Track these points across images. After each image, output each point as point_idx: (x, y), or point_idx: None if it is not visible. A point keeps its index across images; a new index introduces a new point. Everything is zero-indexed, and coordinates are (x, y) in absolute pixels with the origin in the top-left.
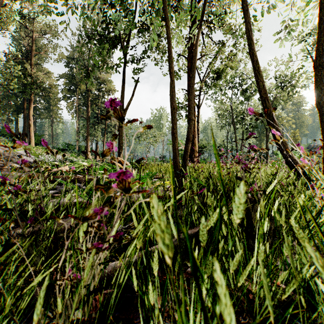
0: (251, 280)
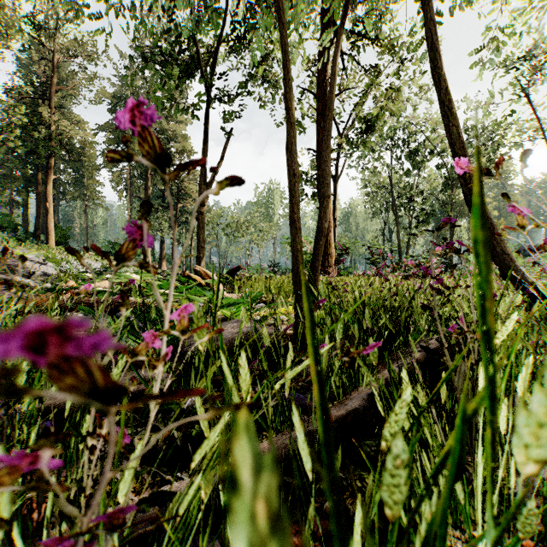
0: None
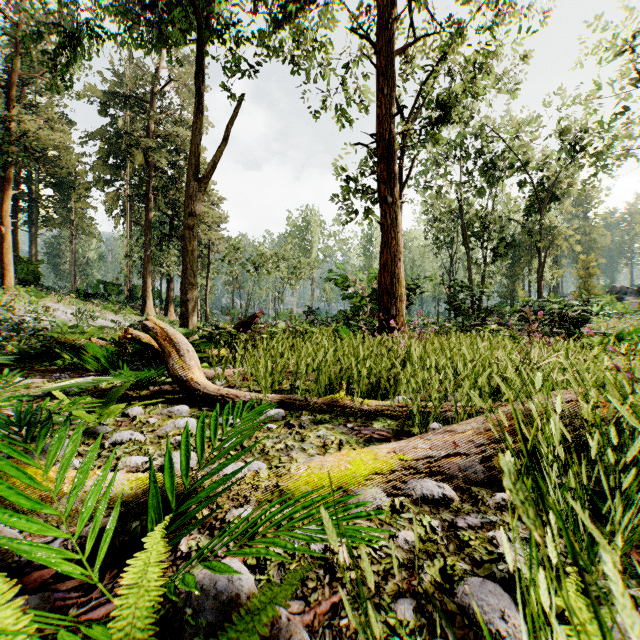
0: None
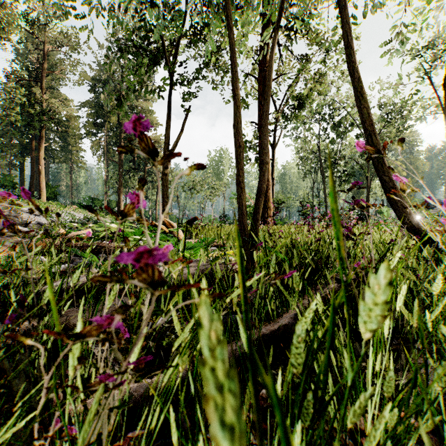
0: (364, 413)
